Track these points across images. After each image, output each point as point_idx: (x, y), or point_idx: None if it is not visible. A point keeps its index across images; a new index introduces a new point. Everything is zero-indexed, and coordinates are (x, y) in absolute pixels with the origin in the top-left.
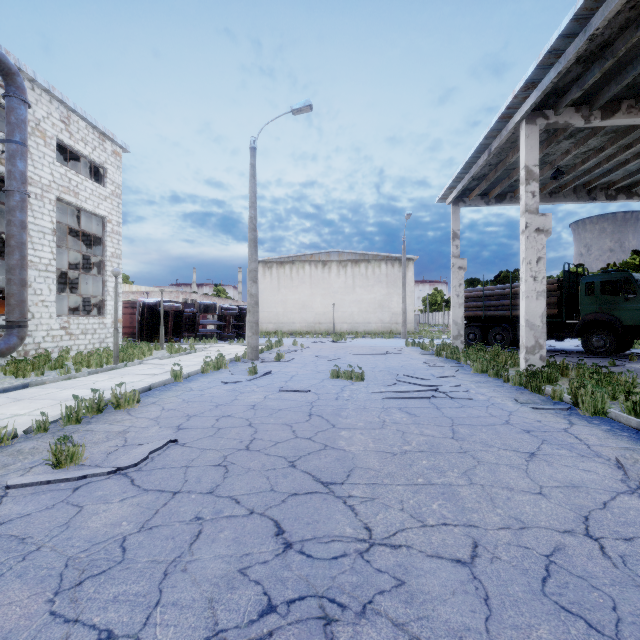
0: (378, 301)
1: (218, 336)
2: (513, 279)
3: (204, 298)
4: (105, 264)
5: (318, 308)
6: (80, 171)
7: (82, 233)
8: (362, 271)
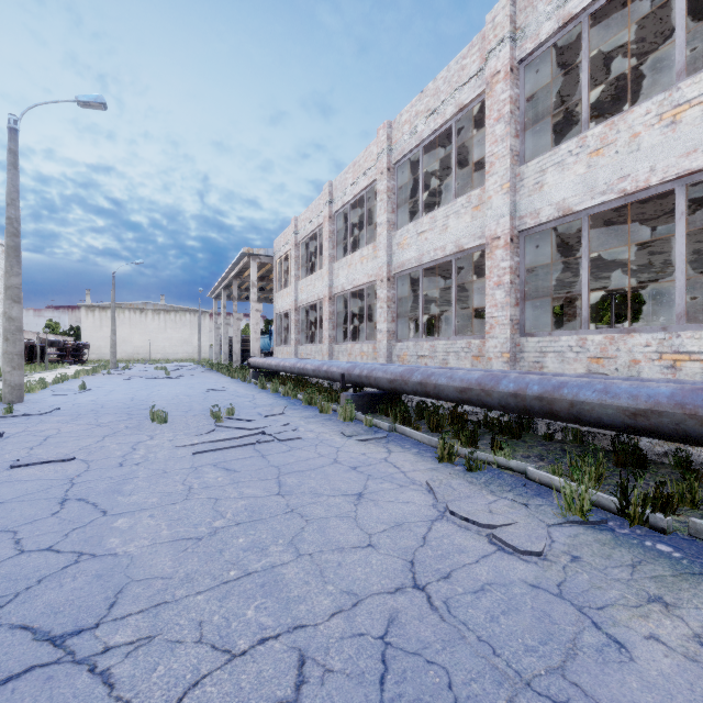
0: (184, 339)
1: (60, 362)
2: None
3: None
4: None
5: (137, 343)
6: None
7: None
8: (172, 318)
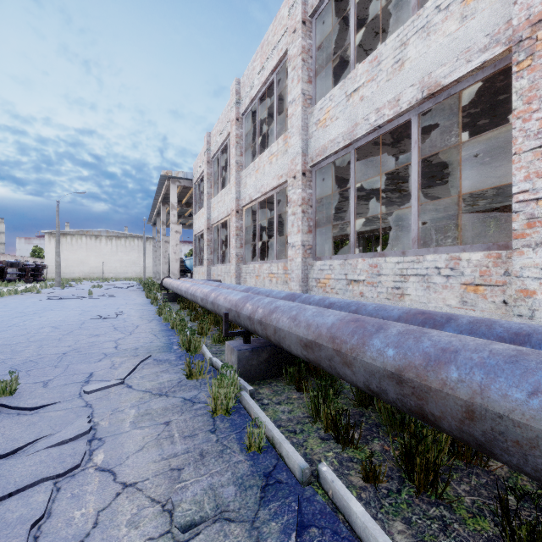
0: (133, 260)
1: (20, 281)
2: None
3: None
4: None
5: (92, 264)
6: None
7: None
8: (123, 243)
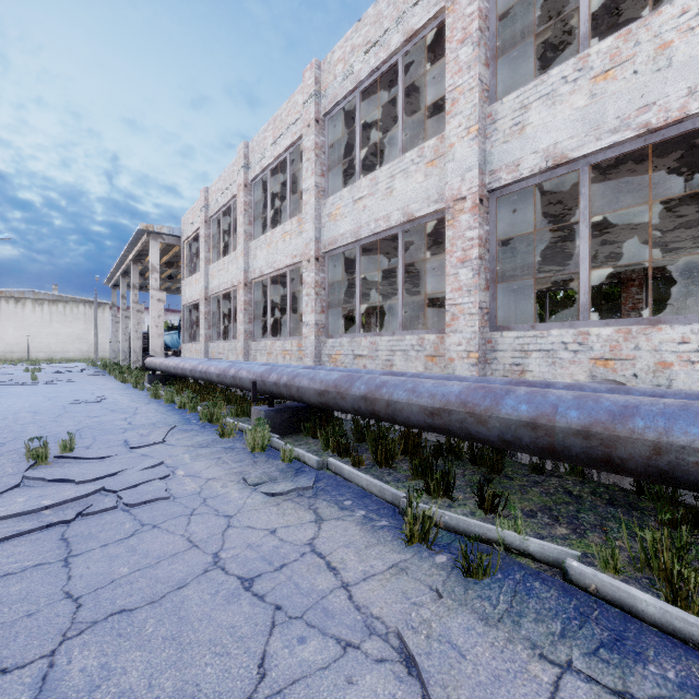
0: (77, 334)
1: None
2: None
3: None
4: None
5: (10, 339)
6: None
7: None
8: (60, 309)
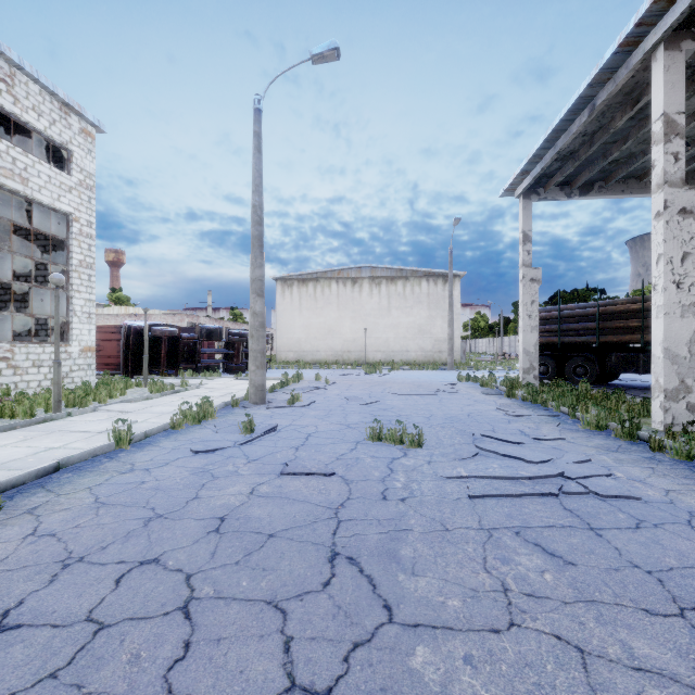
0: (418, 325)
1: (225, 367)
2: (571, 300)
3: (215, 322)
4: (70, 275)
5: (347, 334)
6: (41, 156)
7: (43, 236)
8: (399, 290)
